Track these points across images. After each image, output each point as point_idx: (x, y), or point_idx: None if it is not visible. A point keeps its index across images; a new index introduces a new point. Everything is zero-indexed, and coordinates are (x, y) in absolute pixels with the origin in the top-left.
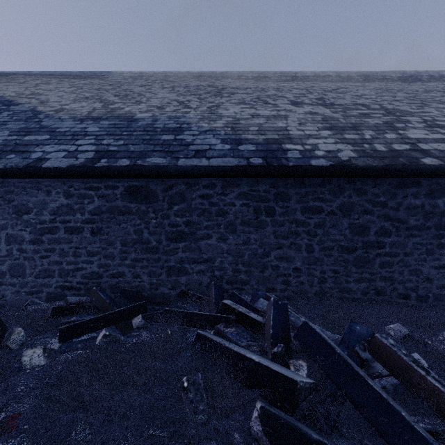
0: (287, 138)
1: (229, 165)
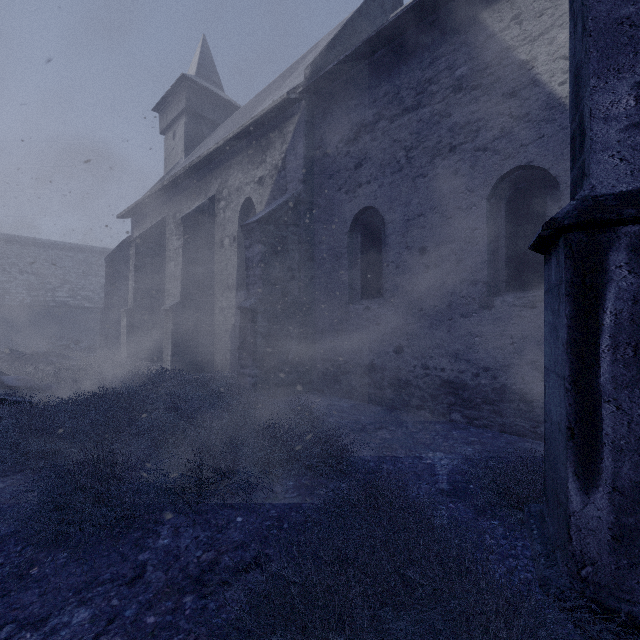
0: (8, 293)
1: None
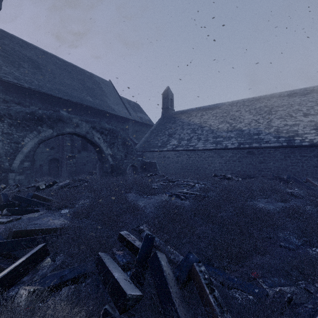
0: (296, 135)
1: (276, 145)
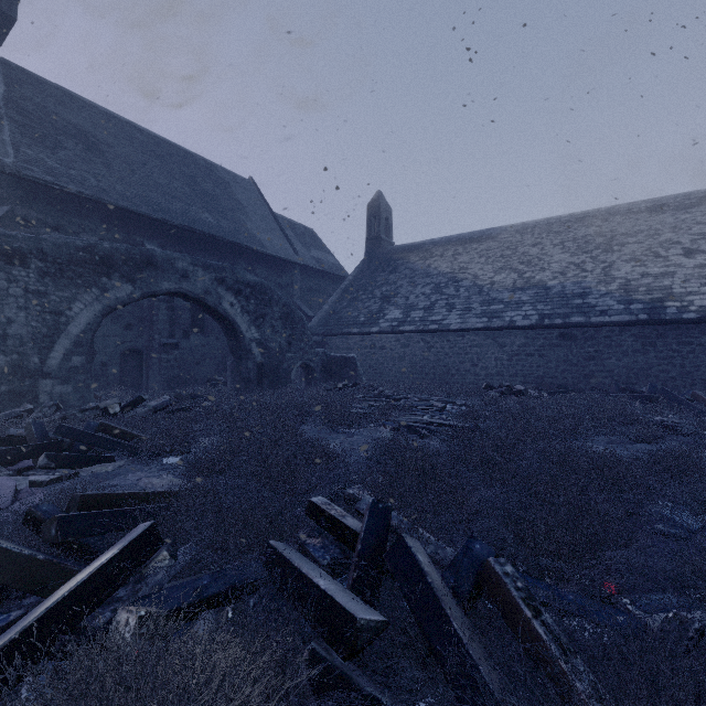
0: (669, 297)
1: (624, 320)
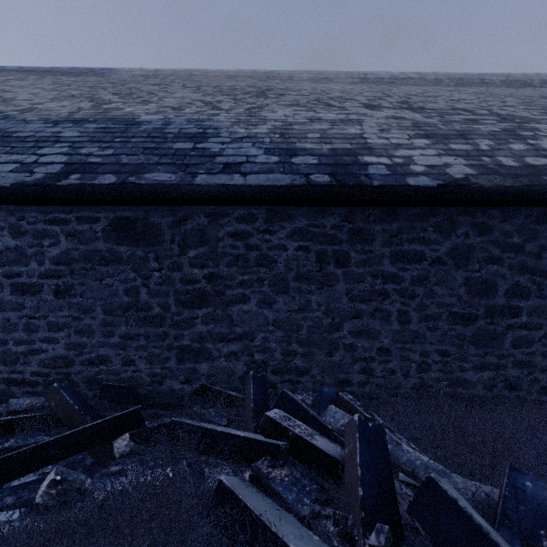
0: (365, 148)
1: (278, 183)
